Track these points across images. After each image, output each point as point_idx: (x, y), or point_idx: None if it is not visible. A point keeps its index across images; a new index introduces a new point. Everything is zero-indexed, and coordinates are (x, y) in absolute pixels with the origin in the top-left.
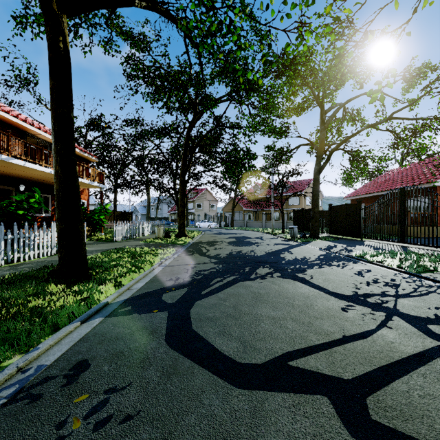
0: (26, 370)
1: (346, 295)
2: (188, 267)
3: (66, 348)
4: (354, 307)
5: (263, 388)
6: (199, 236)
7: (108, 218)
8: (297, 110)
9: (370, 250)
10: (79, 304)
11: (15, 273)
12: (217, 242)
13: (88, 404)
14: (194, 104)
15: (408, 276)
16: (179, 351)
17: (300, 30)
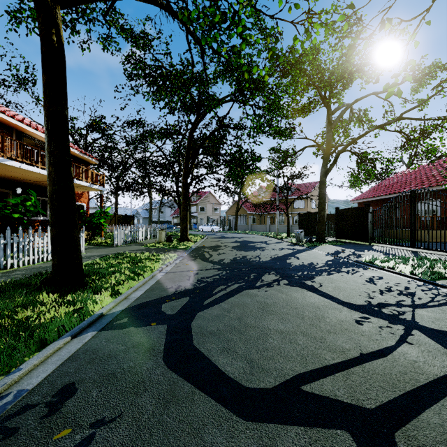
0: (4, 397)
1: (359, 306)
2: (190, 273)
3: (52, 368)
4: (369, 319)
5: (274, 420)
6: (202, 241)
7: (109, 221)
8: (303, 111)
9: (380, 255)
10: (71, 316)
11: (6, 281)
12: (221, 246)
13: (70, 442)
14: (197, 105)
15: (423, 283)
16: (178, 373)
17: (309, 22)
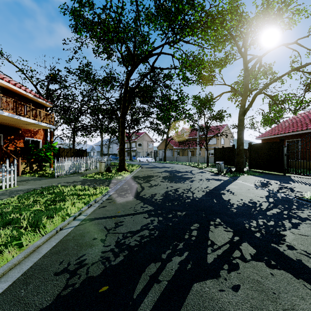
0: None
1: None
2: (110, 223)
3: None
4: None
5: None
6: (138, 170)
7: (65, 154)
8: (220, 63)
9: None
10: None
11: None
12: (153, 177)
13: None
14: (132, 55)
15: None
16: None
17: None
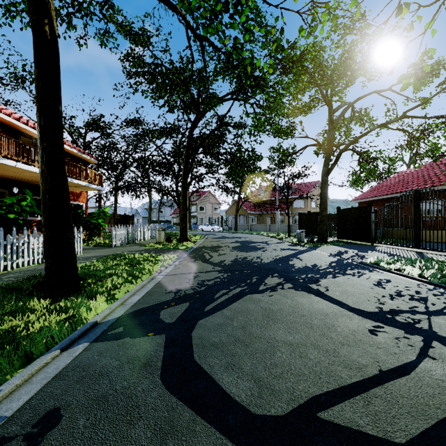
0: None
1: (371, 313)
2: (189, 276)
3: (36, 389)
4: (383, 329)
5: None
6: (202, 241)
7: (108, 221)
8: (303, 109)
9: (385, 256)
10: (61, 325)
11: None
12: (221, 247)
13: None
14: (196, 103)
15: (433, 287)
16: (178, 395)
17: (315, 12)
